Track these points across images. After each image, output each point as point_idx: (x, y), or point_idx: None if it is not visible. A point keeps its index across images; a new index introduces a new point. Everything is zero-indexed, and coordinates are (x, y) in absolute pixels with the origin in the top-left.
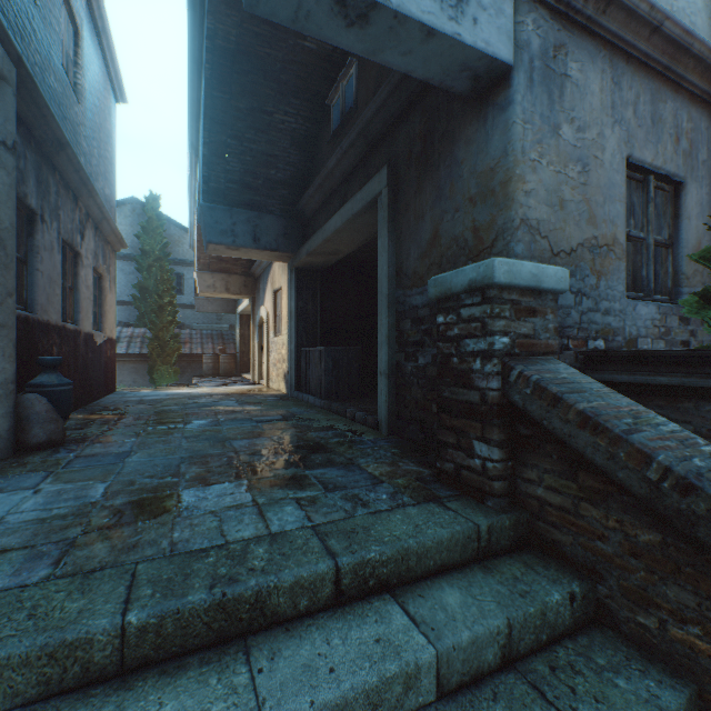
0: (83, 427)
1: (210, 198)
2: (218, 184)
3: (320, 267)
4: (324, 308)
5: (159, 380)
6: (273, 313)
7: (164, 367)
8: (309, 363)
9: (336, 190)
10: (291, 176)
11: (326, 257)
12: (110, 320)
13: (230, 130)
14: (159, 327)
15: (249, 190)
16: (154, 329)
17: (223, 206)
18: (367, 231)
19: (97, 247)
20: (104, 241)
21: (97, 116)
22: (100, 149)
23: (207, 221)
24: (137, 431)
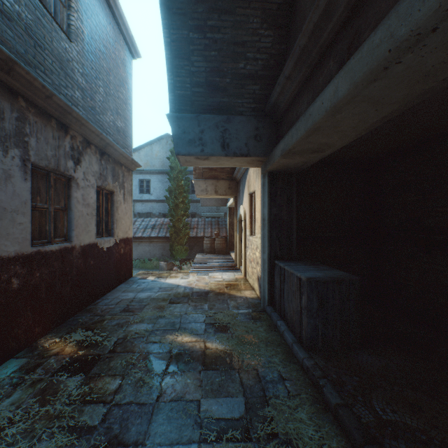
0: (4, 393)
1: (177, 107)
2: (183, 91)
3: (296, 168)
4: (300, 212)
5: (175, 255)
6: (249, 214)
7: (178, 246)
8: (283, 283)
9: (329, 46)
10: (262, 65)
11: (305, 156)
12: (124, 224)
13: (190, 20)
14: (175, 218)
15: (216, 92)
16: (173, 220)
17: (190, 113)
18: (396, 97)
19: (103, 169)
20: (115, 163)
21: (103, 60)
22: (108, 89)
23: (174, 132)
24: (23, 445)
